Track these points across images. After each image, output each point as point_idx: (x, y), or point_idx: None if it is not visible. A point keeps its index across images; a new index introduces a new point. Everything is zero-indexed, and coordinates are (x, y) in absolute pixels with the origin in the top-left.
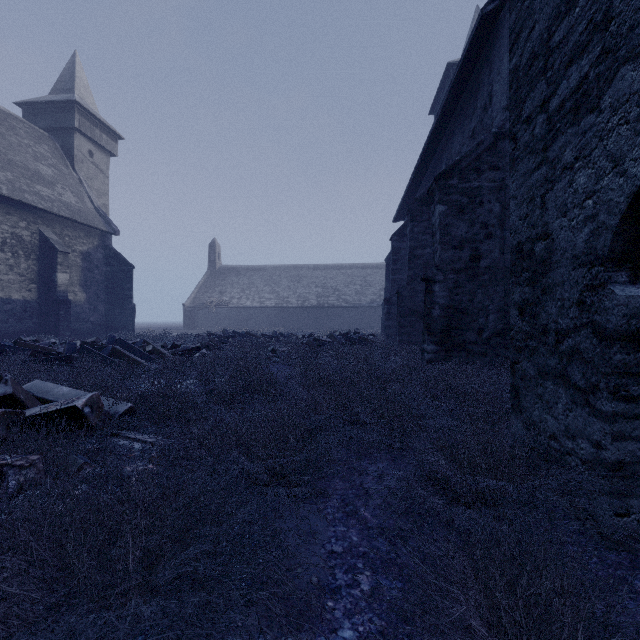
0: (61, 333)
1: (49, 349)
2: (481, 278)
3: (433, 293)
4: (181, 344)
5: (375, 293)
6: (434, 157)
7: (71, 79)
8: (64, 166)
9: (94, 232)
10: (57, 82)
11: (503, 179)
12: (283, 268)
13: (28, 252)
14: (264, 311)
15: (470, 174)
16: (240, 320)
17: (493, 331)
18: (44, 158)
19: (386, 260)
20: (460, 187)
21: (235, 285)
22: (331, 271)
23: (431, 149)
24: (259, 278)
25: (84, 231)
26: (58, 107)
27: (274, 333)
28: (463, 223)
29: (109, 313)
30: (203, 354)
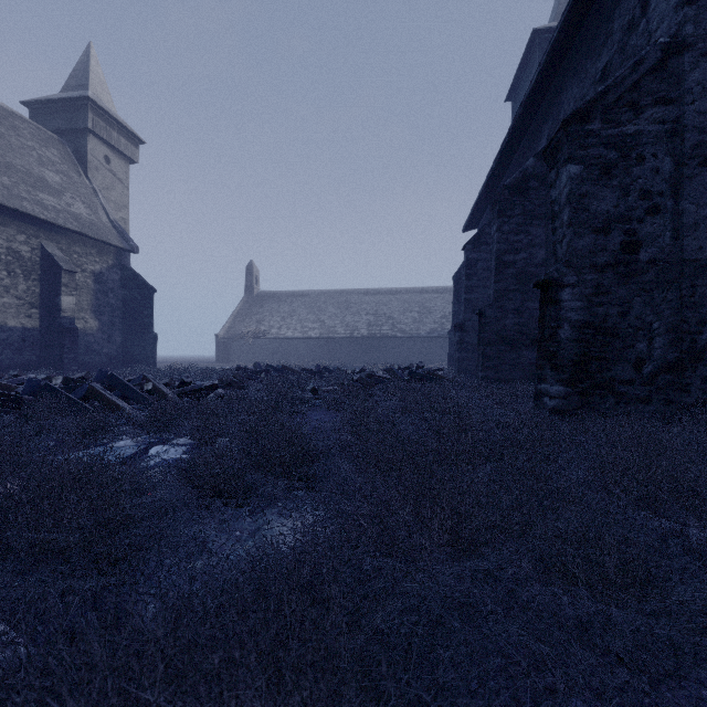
0: (66, 367)
1: (14, 387)
2: (640, 278)
3: (560, 303)
4: (204, 380)
5: (436, 321)
6: (526, 134)
7: (85, 74)
8: (75, 173)
9: (108, 249)
10: (69, 78)
11: (678, 118)
12: (329, 293)
13: (28, 271)
14: (307, 342)
15: (622, 113)
16: (280, 353)
17: (661, 363)
18: (51, 163)
19: (454, 278)
20: (605, 135)
21: (274, 313)
22: (384, 296)
23: (524, 122)
24: (302, 305)
25: (96, 248)
26: (69, 105)
27: (317, 367)
28: (610, 191)
29: (126, 344)
30: (218, 395)
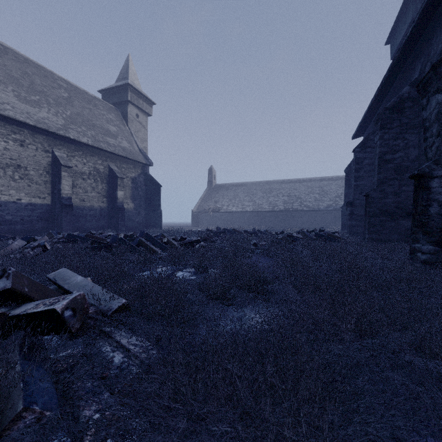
0: (119, 228)
1: (104, 239)
2: None
3: (430, 189)
4: (188, 237)
5: (331, 199)
6: (402, 69)
7: (126, 71)
8: (122, 125)
9: (138, 164)
10: (119, 74)
11: None
12: (258, 183)
13: (102, 179)
14: (245, 214)
15: None
16: (228, 221)
17: None
18: (112, 121)
19: (345, 171)
20: None
21: (225, 197)
22: (294, 184)
23: (400, 61)
24: (241, 191)
25: (133, 164)
26: (119, 89)
27: (253, 230)
28: None
29: (147, 216)
30: (201, 245)
